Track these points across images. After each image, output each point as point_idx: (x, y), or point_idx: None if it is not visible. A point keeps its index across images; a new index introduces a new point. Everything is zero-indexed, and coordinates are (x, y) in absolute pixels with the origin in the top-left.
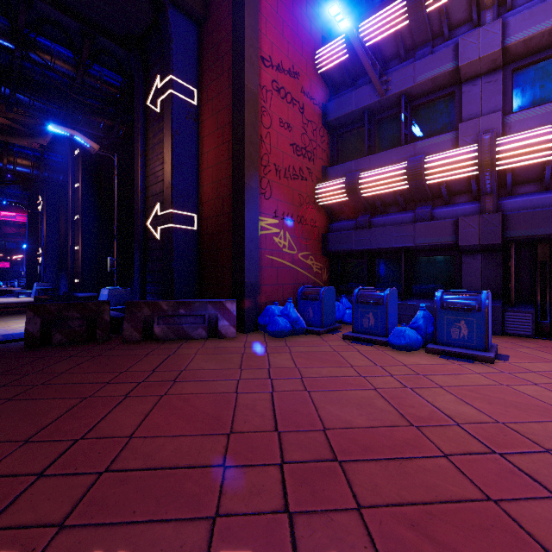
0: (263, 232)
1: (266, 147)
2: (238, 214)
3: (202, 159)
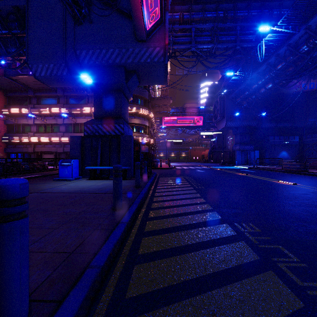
0: None
1: None
2: None
3: None
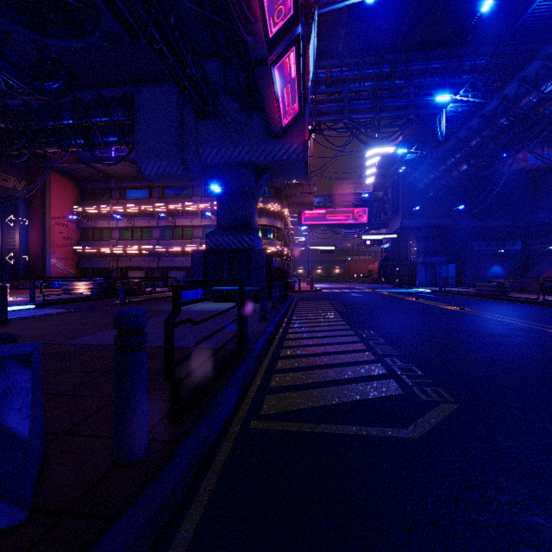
0: (52, 263)
1: (54, 241)
2: (44, 259)
3: (30, 240)
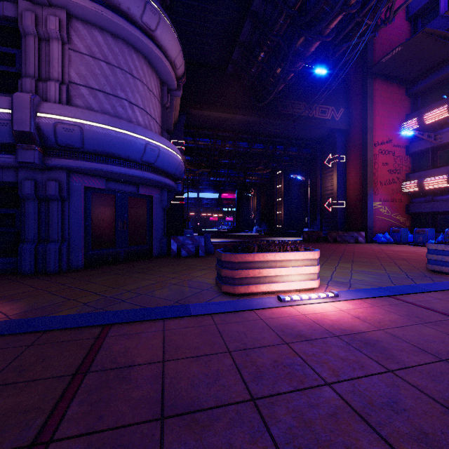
0: (374, 208)
1: (376, 176)
2: (364, 202)
3: (347, 181)
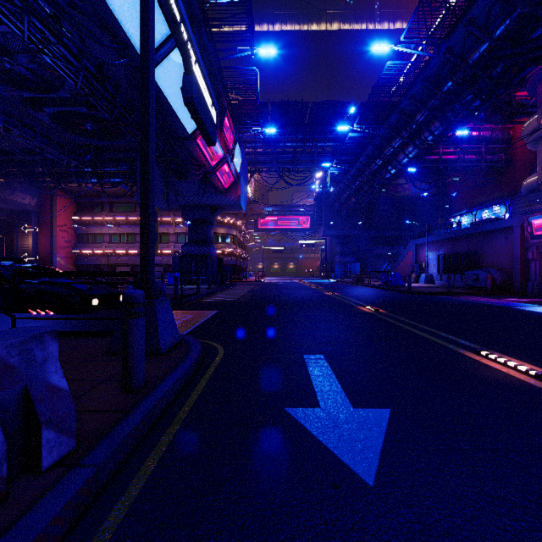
0: (58, 261)
1: (58, 244)
2: (52, 258)
3: (39, 243)
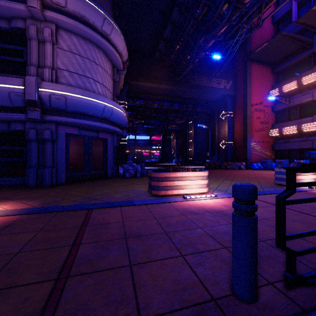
0: (251, 146)
1: (252, 126)
2: (245, 143)
3: (234, 128)
